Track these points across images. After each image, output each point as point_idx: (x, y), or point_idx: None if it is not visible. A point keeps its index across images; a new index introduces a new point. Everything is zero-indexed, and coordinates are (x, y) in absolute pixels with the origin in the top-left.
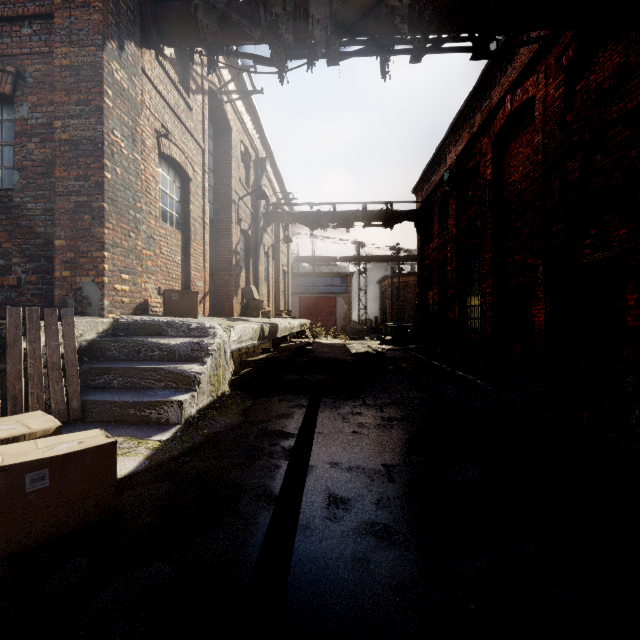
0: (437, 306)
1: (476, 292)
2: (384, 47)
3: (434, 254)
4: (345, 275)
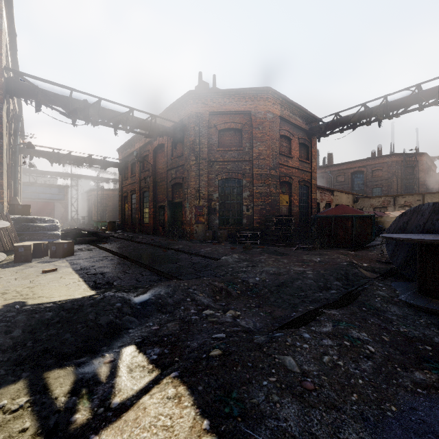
0: (130, 212)
1: (147, 207)
2: (116, 124)
3: (129, 186)
4: (62, 187)
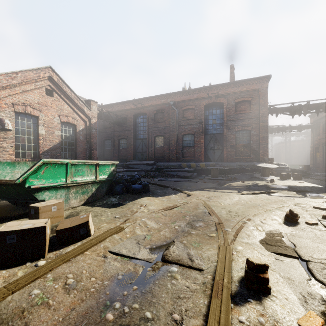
0: (322, 158)
1: None
2: (317, 110)
3: (320, 140)
4: None
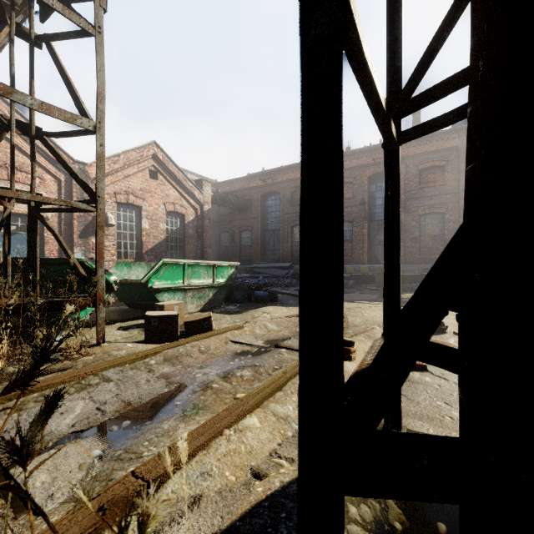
0: None
1: None
2: None
3: None
4: None
